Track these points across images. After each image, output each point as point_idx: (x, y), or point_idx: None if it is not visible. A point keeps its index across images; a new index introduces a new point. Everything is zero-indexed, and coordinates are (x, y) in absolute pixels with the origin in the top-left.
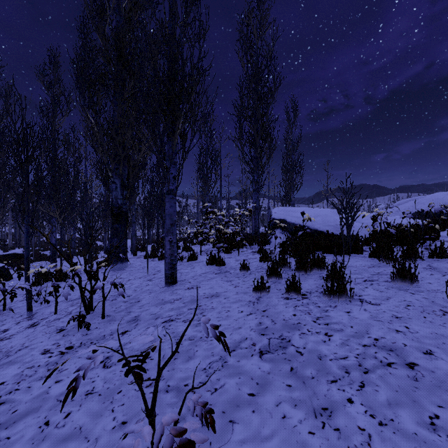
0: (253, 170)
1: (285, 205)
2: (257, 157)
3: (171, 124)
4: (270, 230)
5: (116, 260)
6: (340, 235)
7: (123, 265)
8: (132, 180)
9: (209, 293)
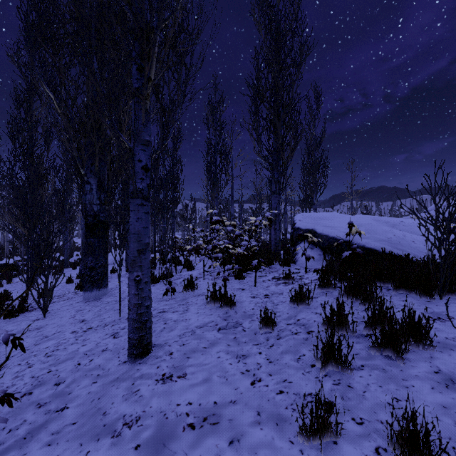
0: (272, 166)
1: (306, 209)
2: (279, 148)
3: (139, 75)
4: (293, 243)
5: (91, 286)
6: (406, 257)
7: (100, 292)
8: (112, 179)
9: (199, 406)
